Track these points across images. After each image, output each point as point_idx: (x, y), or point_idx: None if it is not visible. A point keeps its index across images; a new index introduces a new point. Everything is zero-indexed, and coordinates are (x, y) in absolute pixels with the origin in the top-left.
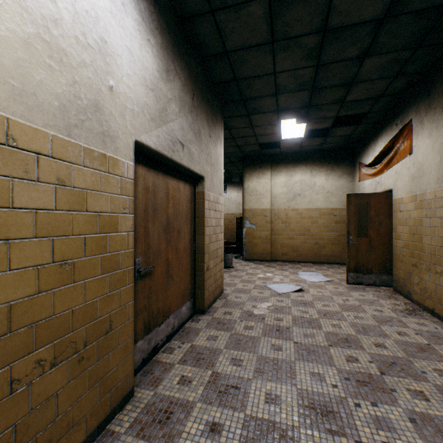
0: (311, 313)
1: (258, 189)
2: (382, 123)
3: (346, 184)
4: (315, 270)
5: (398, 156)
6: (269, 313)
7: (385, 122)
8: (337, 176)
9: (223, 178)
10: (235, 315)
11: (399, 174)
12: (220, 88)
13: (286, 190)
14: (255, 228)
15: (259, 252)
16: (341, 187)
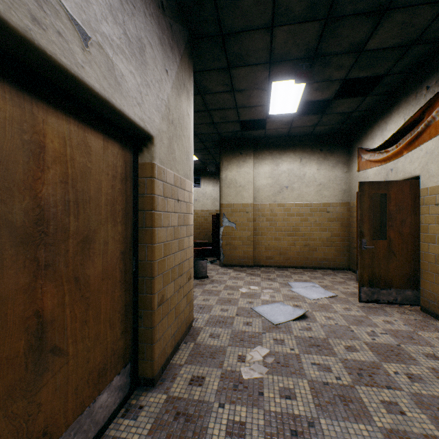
0: (337, 372)
1: (238, 180)
2: (399, 92)
3: (341, 175)
4: (309, 279)
5: (432, 129)
6: (269, 377)
7: (406, 89)
8: (330, 165)
9: (197, 169)
10: (210, 388)
11: (435, 153)
12: (186, 2)
13: (272, 181)
14: (235, 226)
15: (239, 257)
16: (335, 179)
